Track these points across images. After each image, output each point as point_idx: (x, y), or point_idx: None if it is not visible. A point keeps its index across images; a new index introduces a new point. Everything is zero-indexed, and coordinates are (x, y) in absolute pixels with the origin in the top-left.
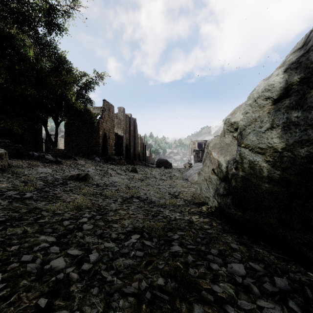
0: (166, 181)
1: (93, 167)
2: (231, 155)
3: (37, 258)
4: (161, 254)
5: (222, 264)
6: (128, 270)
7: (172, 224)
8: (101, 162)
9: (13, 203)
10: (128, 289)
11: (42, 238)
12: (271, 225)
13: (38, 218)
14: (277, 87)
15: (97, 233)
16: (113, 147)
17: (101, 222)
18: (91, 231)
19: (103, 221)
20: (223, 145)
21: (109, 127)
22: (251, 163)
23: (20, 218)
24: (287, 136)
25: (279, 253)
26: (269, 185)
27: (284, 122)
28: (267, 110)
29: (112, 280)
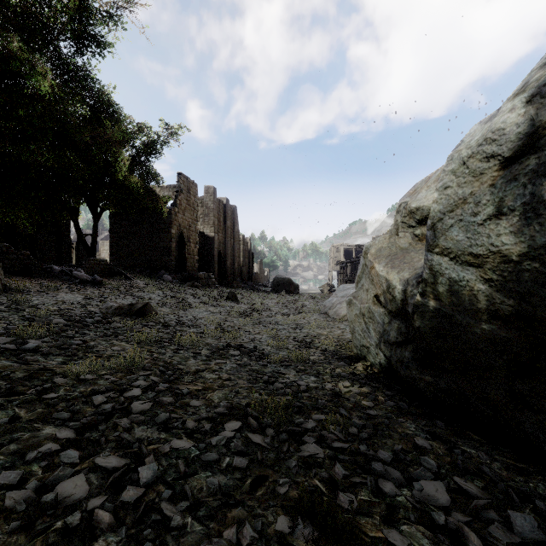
0: (289, 316)
1: (160, 293)
2: (412, 270)
3: (32, 478)
4: (283, 461)
5: (403, 482)
6: (217, 499)
7: (302, 398)
8: (175, 283)
9: (1, 360)
10: (215, 545)
11: (48, 433)
12: (492, 402)
13: (46, 391)
14: (511, 133)
15: (158, 419)
16: (196, 257)
17: (168, 397)
18: (147, 414)
19: (172, 394)
20: (395, 250)
21: (189, 222)
22: (453, 283)
23: (10, 391)
24: (533, 230)
25: (508, 456)
26: (490, 325)
27: (526, 202)
28: (490, 180)
29: (182, 524)
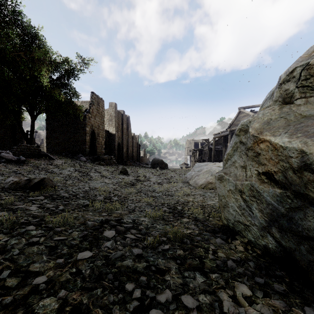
0: (163, 185)
1: (71, 169)
2: None
3: None
4: None
5: None
6: None
7: None
8: (88, 162)
9: None
10: None
11: None
12: None
13: None
14: None
15: None
16: (103, 146)
17: None
18: None
19: None
20: (294, 119)
21: (99, 124)
22: None
23: None
24: None
25: None
26: None
27: None
28: None
29: None
